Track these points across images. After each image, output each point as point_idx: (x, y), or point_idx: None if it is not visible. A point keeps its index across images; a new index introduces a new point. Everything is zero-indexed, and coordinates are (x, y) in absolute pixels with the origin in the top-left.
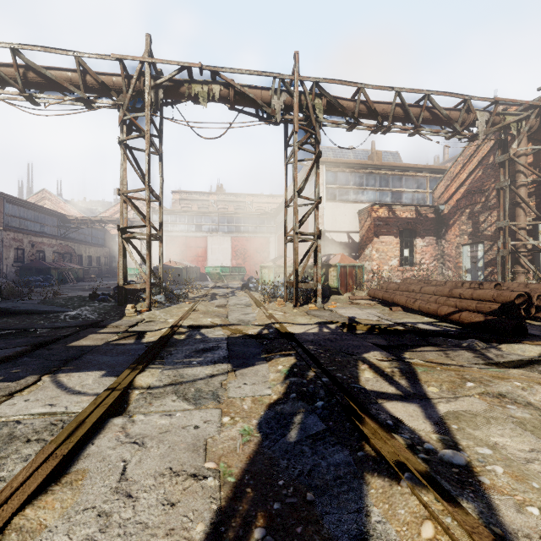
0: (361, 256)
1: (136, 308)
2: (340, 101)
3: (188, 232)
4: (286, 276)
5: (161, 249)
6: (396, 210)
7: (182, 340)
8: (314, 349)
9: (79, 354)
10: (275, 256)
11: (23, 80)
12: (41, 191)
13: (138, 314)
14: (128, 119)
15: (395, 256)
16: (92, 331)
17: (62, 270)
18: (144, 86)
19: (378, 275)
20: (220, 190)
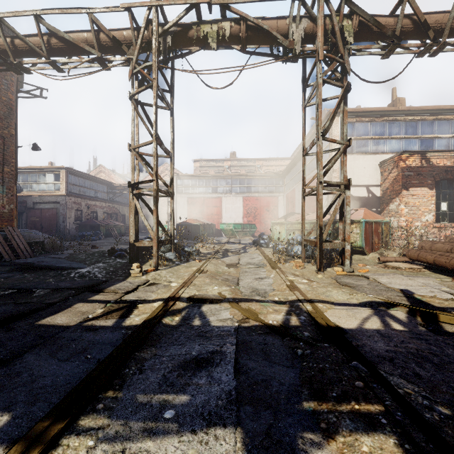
0: (383, 211)
1: (142, 268)
2: (375, 18)
3: (205, 193)
4: (304, 234)
5: (172, 206)
6: (431, 157)
7: (172, 327)
8: (423, 401)
9: (28, 347)
10: (284, 214)
11: (47, 48)
12: (99, 166)
13: (143, 274)
14: (138, 72)
15: (429, 211)
16: (83, 298)
17: (109, 226)
18: (152, 35)
19: (410, 233)
20: (233, 157)
